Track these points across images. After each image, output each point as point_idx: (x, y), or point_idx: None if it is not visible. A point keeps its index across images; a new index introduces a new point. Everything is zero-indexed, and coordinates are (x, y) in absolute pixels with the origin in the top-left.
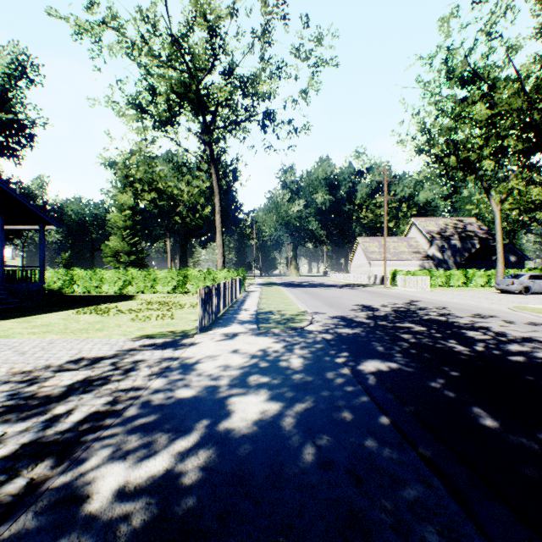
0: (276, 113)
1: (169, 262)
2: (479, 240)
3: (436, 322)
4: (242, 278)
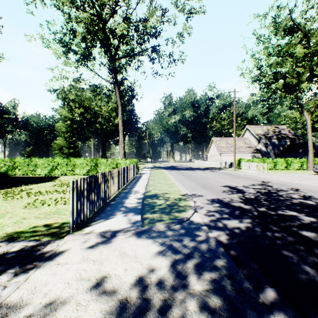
0: (161, 50)
1: (92, 153)
2: (290, 139)
3: (312, 208)
4: (137, 164)
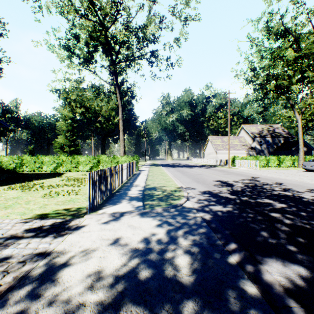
0: (159, 54)
1: (93, 151)
2: (283, 137)
3: (287, 197)
4: (136, 161)
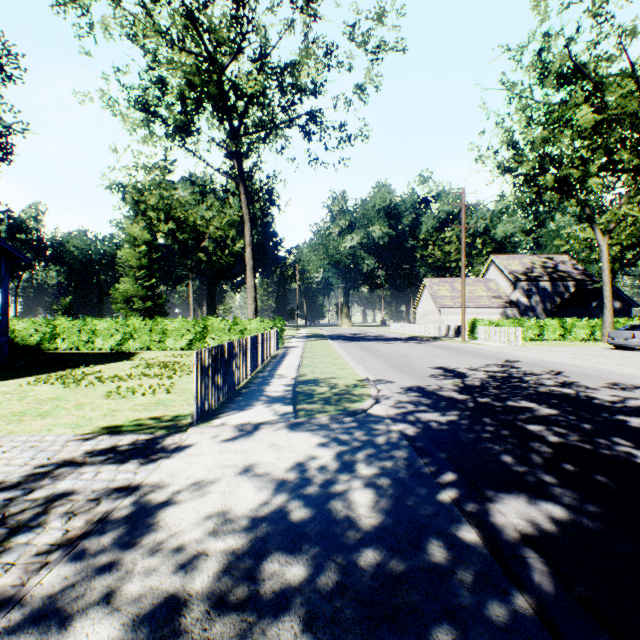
0: (324, 117)
1: (192, 309)
2: (574, 282)
3: (565, 398)
4: (279, 329)
